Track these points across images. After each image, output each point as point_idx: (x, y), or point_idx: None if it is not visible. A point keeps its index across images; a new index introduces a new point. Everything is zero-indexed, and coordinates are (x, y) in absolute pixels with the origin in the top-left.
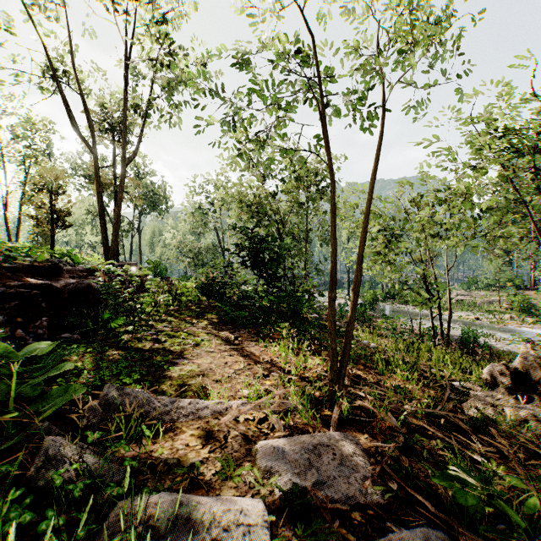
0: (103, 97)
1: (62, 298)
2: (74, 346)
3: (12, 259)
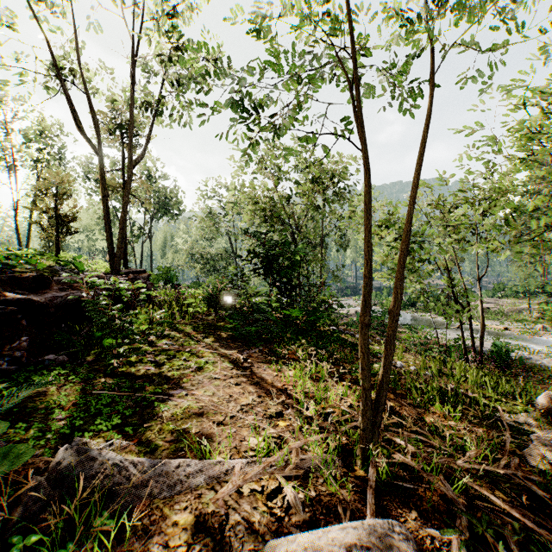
0: (111, 98)
1: (49, 314)
2: (56, 371)
3: (10, 267)
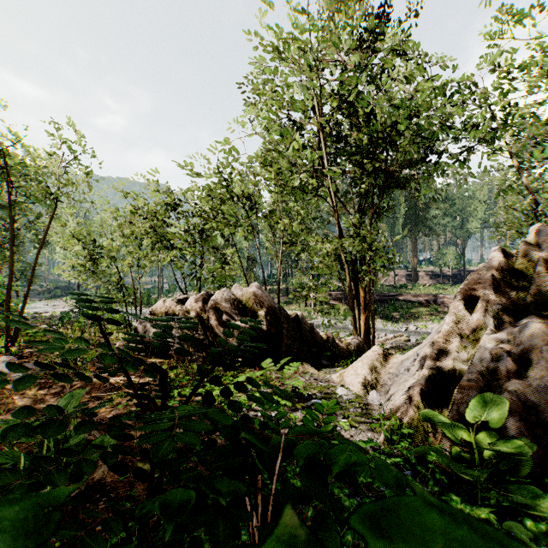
0: None
1: None
2: None
3: None
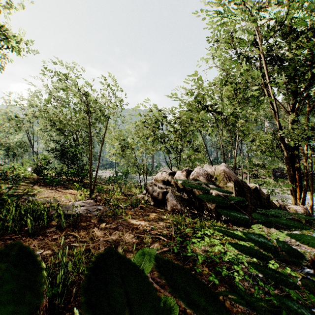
0: None
1: None
2: None
3: None
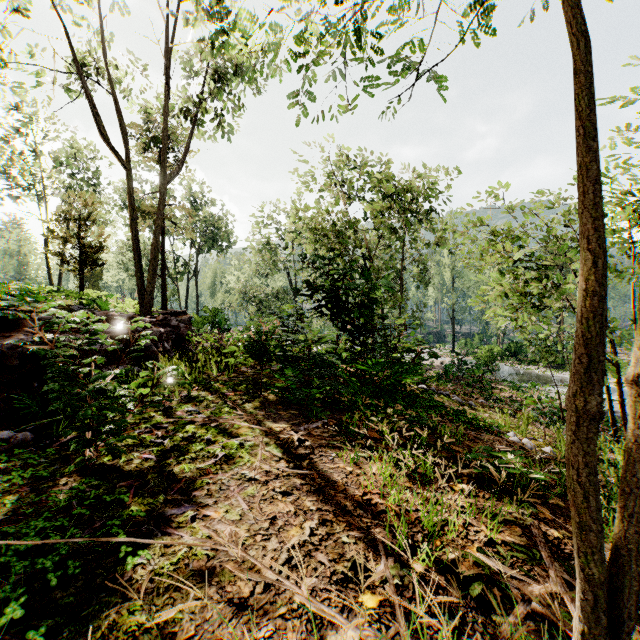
0: (146, 105)
1: (10, 368)
2: None
3: (12, 305)
